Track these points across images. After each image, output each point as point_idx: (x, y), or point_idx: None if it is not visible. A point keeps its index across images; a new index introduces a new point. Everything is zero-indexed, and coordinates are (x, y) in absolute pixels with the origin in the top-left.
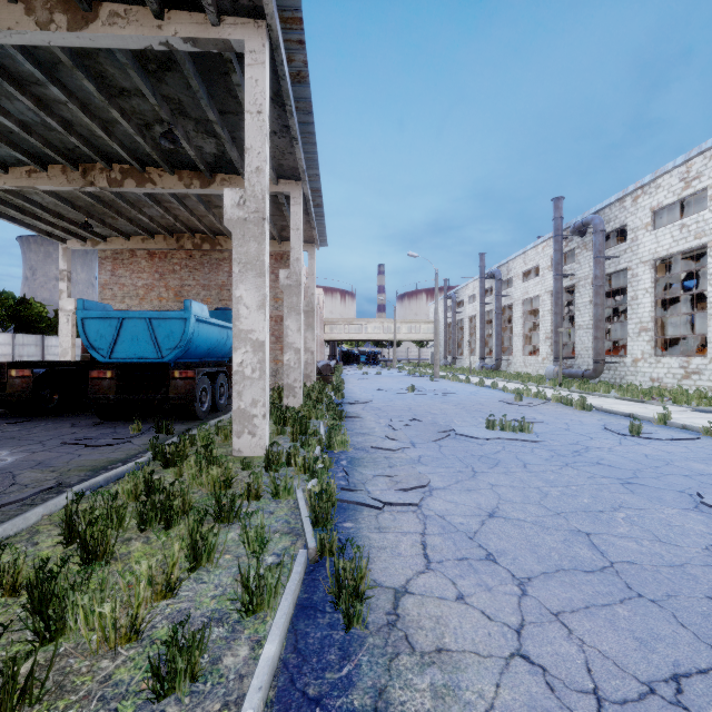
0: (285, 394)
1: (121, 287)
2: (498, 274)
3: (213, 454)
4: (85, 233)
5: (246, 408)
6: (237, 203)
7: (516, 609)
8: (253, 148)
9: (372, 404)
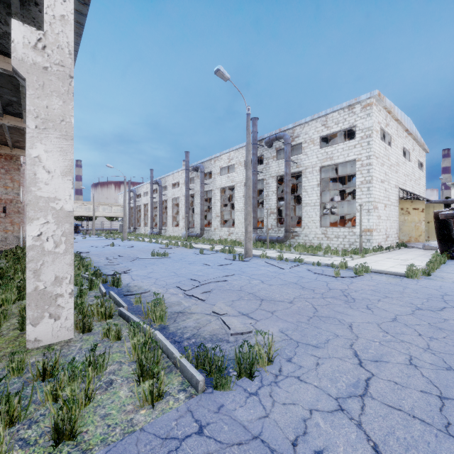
0: None
1: None
2: (160, 182)
3: None
4: None
5: None
6: None
7: (155, 281)
8: None
9: (91, 253)
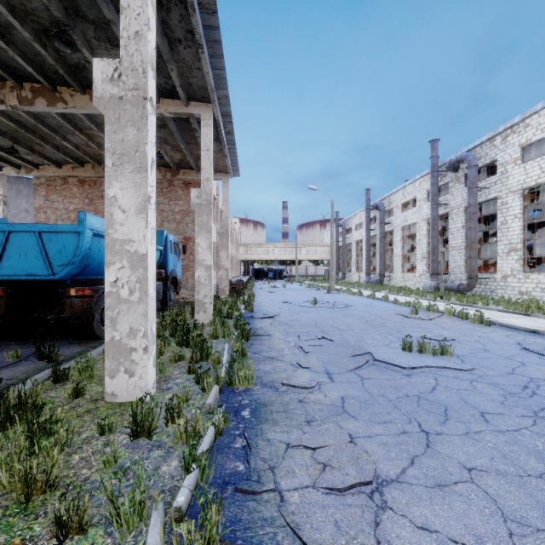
0: (195, 309)
1: (54, 211)
2: (382, 205)
3: (55, 414)
4: (16, 159)
5: (121, 340)
6: (110, 76)
7: None
8: (130, 7)
9: (279, 318)
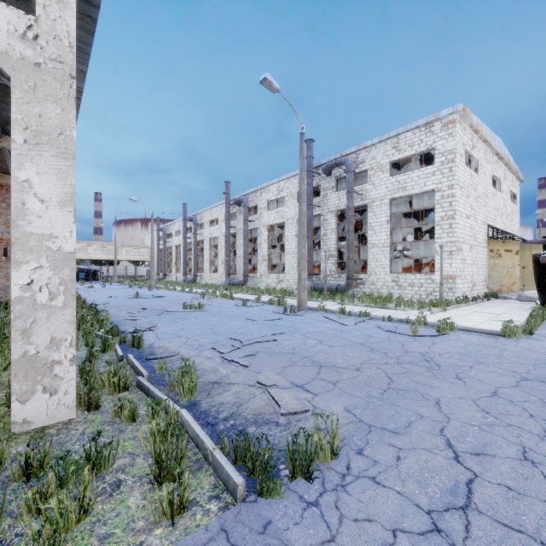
0: None
1: None
2: (195, 219)
3: None
4: None
5: None
6: None
7: (186, 340)
8: None
9: (110, 304)
